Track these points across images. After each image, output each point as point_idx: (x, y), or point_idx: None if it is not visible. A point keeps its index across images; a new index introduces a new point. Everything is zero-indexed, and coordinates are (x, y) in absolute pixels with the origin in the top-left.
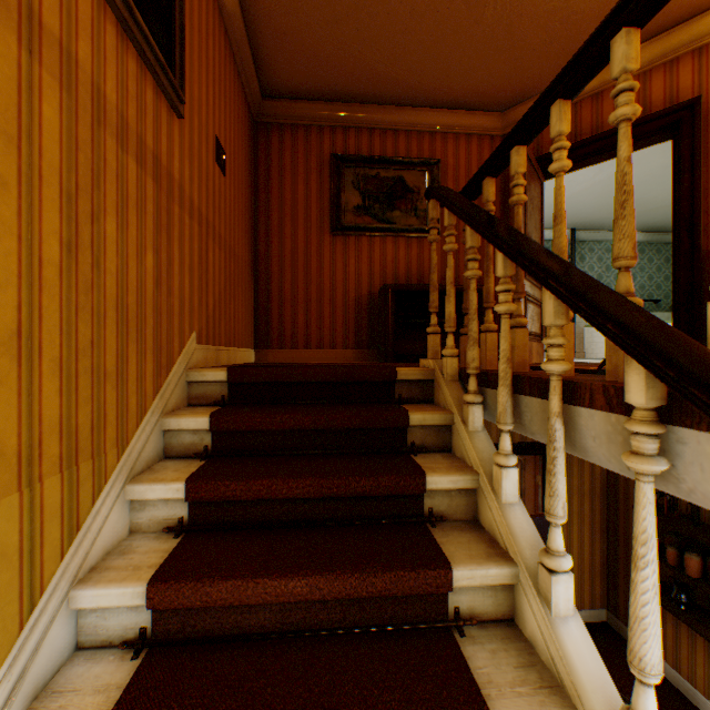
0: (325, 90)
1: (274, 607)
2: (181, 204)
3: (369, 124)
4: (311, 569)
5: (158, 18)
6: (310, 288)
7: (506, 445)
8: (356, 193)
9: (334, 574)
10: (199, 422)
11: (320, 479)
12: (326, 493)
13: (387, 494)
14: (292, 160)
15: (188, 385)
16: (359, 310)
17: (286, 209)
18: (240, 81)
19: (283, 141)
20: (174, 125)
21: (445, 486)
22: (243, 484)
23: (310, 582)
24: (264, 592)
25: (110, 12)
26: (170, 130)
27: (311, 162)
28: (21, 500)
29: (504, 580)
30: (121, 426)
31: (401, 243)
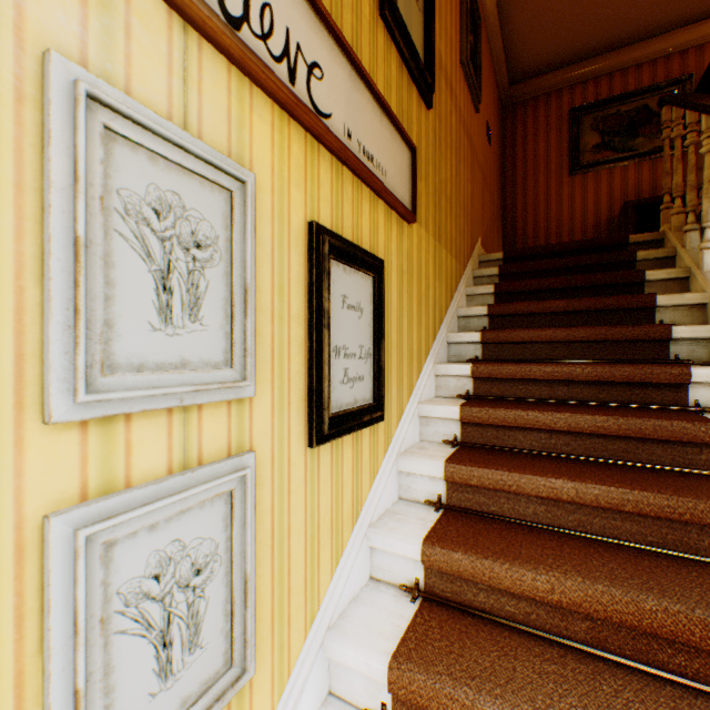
0: (563, 59)
1: (546, 319)
2: (476, 162)
3: (608, 70)
4: (566, 299)
5: (471, 65)
6: (548, 225)
7: (707, 236)
8: (594, 135)
9: (579, 299)
10: (491, 271)
11: (568, 278)
12: (573, 285)
13: (615, 286)
14: (532, 126)
15: (478, 265)
16: (597, 234)
17: (528, 165)
18: (495, 81)
19: (525, 113)
20: (474, 119)
21: (659, 277)
22: (523, 283)
23: (565, 302)
24: (541, 307)
25: (461, 73)
26: (473, 121)
27: (549, 122)
28: (449, 259)
29: (695, 301)
30: (463, 260)
31: (643, 167)
